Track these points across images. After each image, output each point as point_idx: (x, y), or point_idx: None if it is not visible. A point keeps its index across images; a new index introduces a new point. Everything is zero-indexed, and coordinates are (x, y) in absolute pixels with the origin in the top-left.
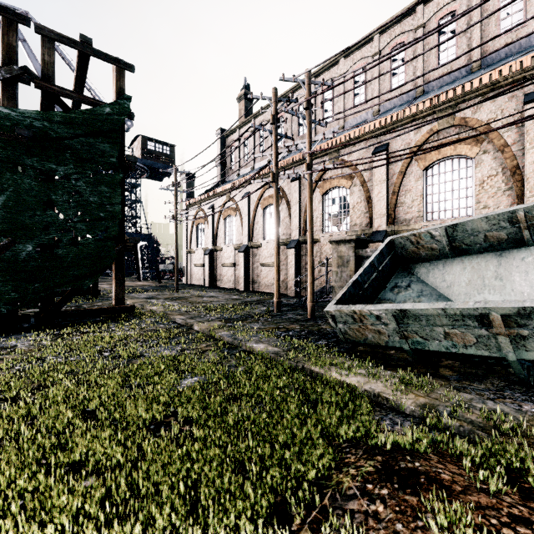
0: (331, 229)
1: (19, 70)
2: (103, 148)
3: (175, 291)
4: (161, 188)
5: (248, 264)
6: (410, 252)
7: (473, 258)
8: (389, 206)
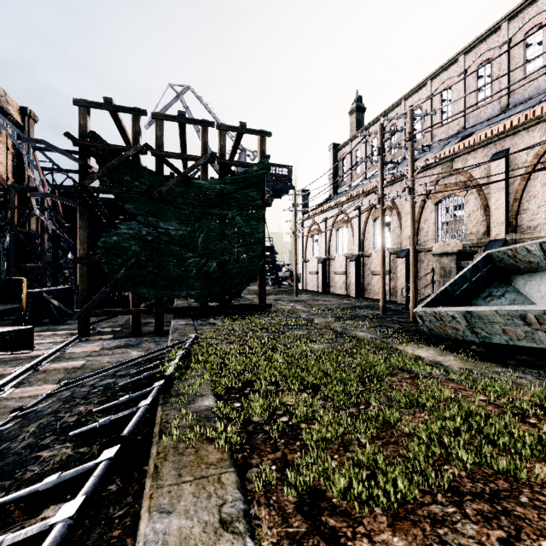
0: (444, 237)
1: (210, 156)
2: (252, 195)
3: (295, 295)
4: (283, 210)
5: (359, 272)
6: (508, 265)
7: None
8: (509, 213)
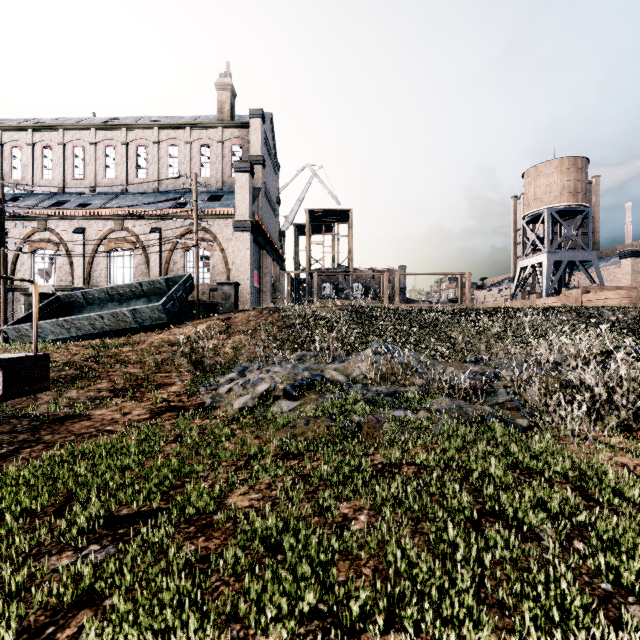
0: (41, 281)
1: None
2: None
3: None
4: None
5: None
6: (70, 303)
7: (95, 306)
8: (86, 271)
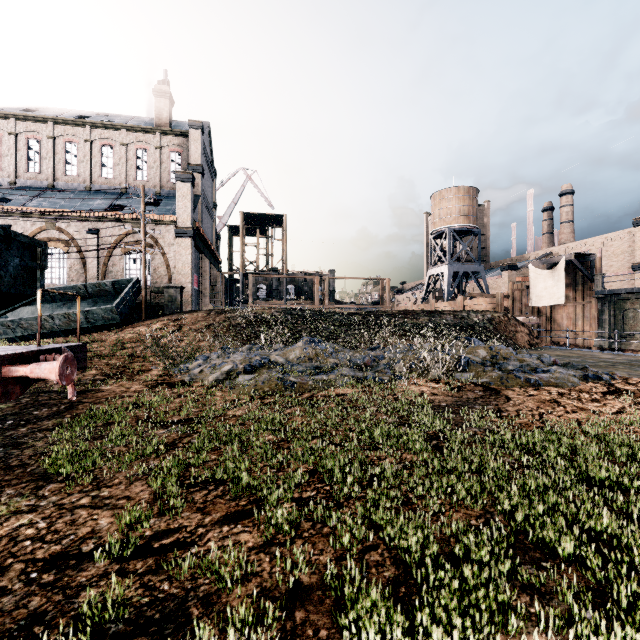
0: None
1: None
2: None
3: None
4: None
5: None
6: None
7: (34, 307)
8: None
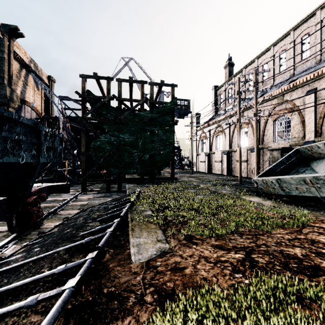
0: (279, 140)
1: (145, 99)
2: (167, 119)
3: (191, 174)
4: (185, 125)
5: (229, 160)
6: (308, 155)
7: None
8: (317, 126)
